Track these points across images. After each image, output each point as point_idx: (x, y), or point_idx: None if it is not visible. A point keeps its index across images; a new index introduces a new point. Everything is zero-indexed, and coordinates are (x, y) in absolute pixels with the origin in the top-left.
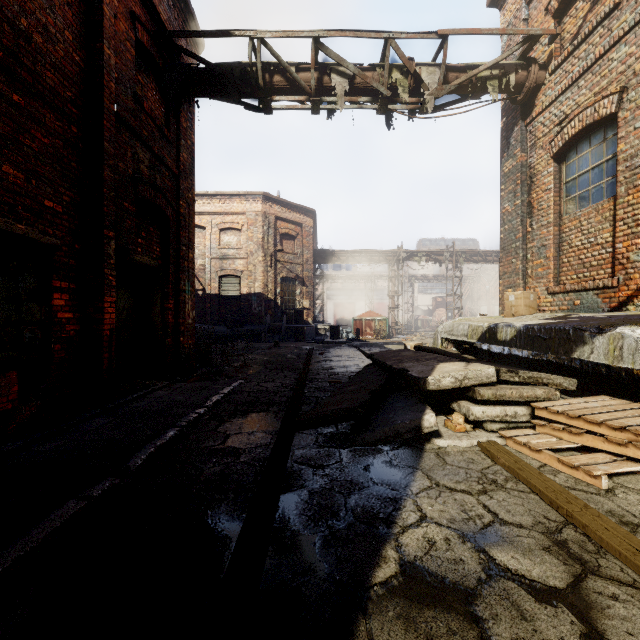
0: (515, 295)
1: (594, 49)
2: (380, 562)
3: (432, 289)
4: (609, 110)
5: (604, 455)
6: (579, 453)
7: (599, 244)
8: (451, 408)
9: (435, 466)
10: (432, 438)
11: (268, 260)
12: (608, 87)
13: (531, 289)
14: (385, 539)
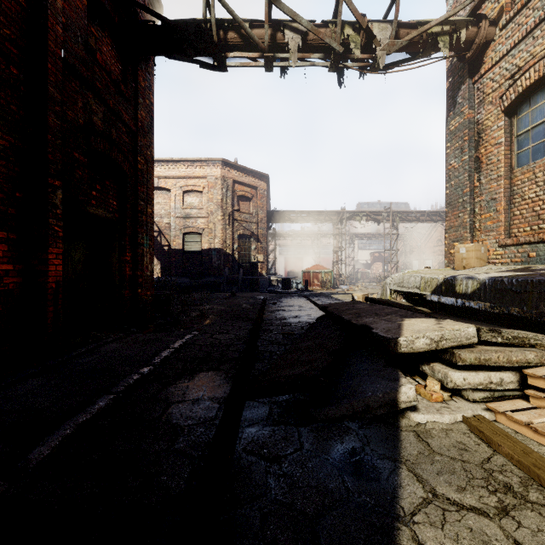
0: (466, 247)
1: None
2: None
3: (370, 245)
4: None
5: None
6: None
7: None
8: (416, 367)
9: (420, 456)
10: (407, 411)
11: (226, 219)
12: None
13: (479, 242)
14: None
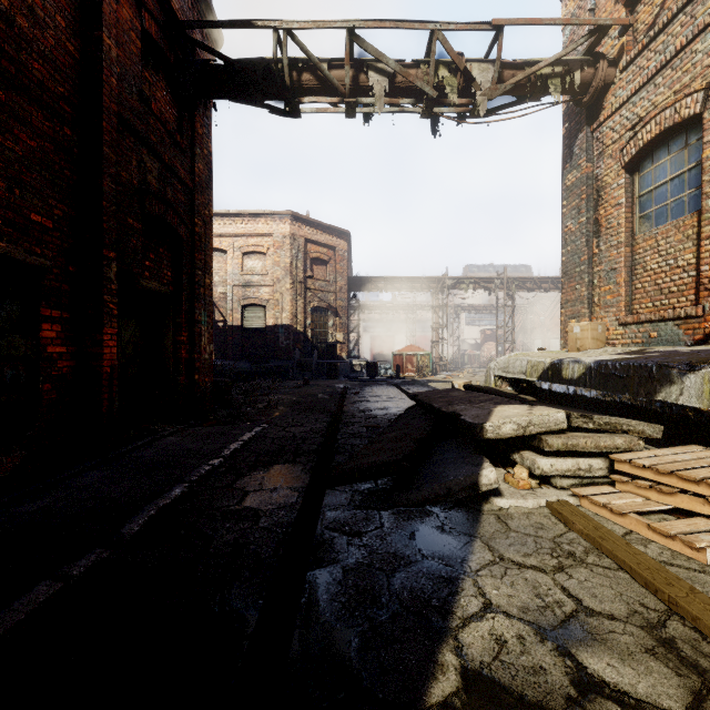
0: (581, 326)
1: (674, 40)
2: (436, 672)
3: (480, 320)
4: (693, 110)
5: (705, 520)
6: (670, 516)
7: (680, 267)
8: (510, 459)
9: (497, 533)
10: (491, 497)
11: (297, 288)
12: (691, 84)
13: (598, 319)
14: (441, 637)
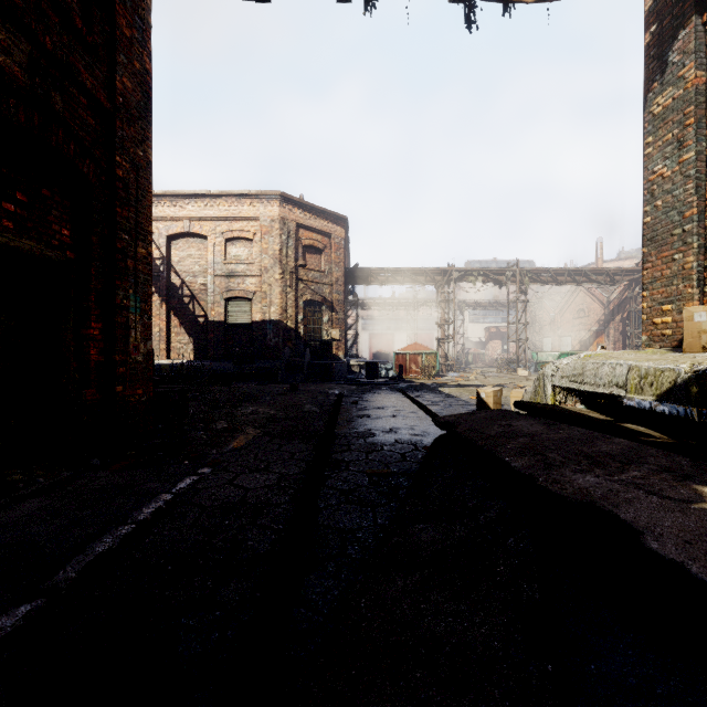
0: None
1: None
2: None
3: (485, 318)
4: None
5: None
6: None
7: None
8: None
9: None
10: None
11: (287, 278)
12: None
13: None
14: None
